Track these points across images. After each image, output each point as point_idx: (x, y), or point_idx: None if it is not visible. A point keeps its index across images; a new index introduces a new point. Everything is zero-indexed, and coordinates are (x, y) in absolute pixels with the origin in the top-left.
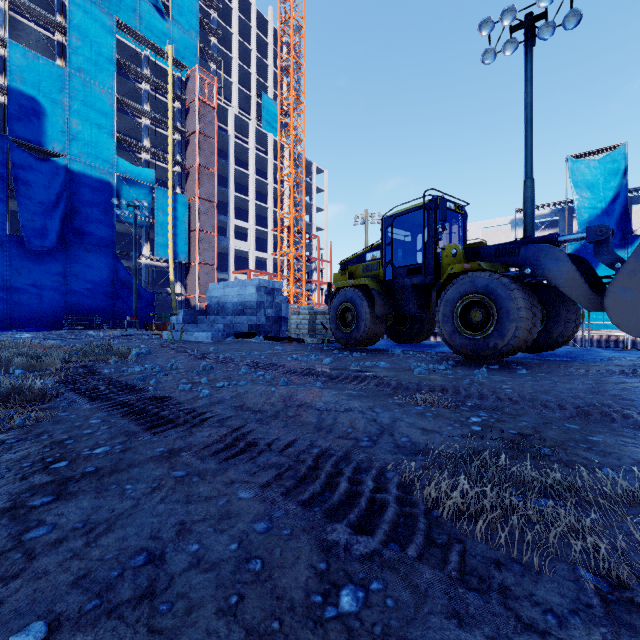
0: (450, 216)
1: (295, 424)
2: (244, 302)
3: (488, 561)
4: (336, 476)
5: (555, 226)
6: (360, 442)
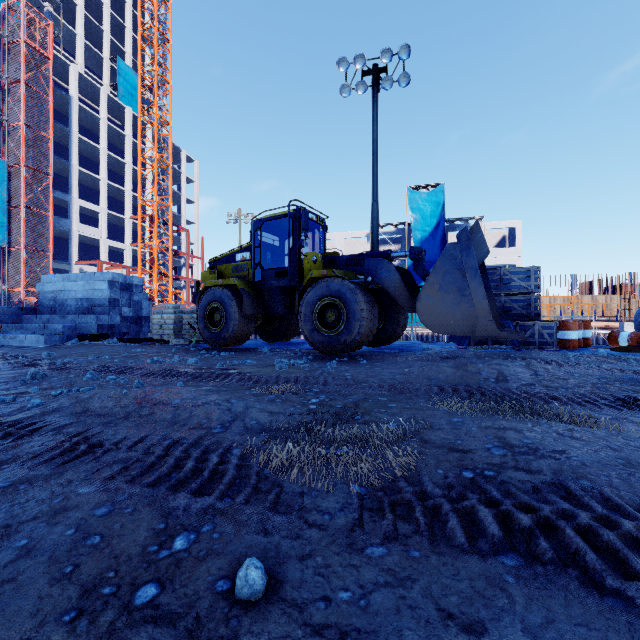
0: (313, 226)
1: (148, 422)
2: (92, 299)
3: (296, 494)
4: (185, 460)
5: (399, 242)
6: (213, 430)
